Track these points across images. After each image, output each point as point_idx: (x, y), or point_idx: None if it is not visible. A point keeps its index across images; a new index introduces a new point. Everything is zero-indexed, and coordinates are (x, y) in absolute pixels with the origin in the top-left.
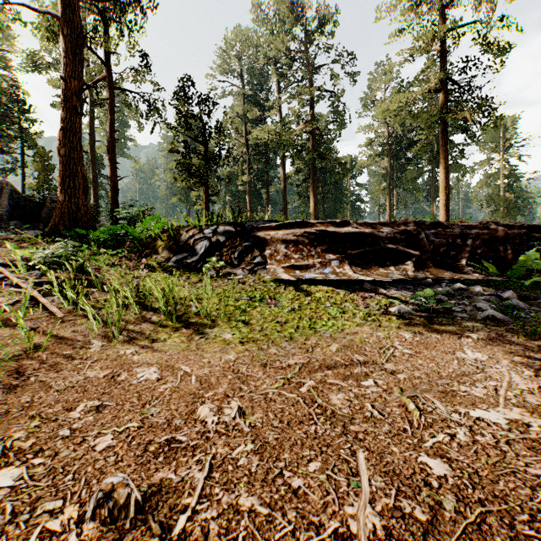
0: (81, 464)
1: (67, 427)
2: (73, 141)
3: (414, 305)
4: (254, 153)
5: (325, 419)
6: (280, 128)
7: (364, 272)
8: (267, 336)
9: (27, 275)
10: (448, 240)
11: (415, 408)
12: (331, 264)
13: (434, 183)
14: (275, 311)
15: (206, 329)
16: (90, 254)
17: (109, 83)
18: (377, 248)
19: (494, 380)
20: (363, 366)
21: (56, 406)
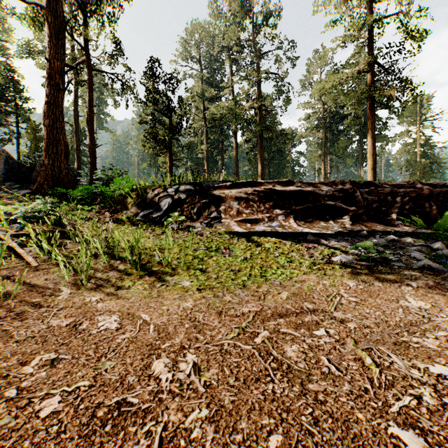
0: (19, 436)
1: (16, 385)
2: (56, 113)
3: (354, 255)
4: (211, 126)
5: (282, 375)
6: (232, 104)
7: (307, 225)
8: (222, 283)
9: (8, 228)
10: (380, 197)
11: (372, 363)
12: (278, 218)
13: (362, 151)
14: (229, 260)
15: (167, 276)
16: (69, 210)
17: (88, 65)
18: (318, 205)
19: (443, 330)
20: (313, 314)
21: (12, 359)
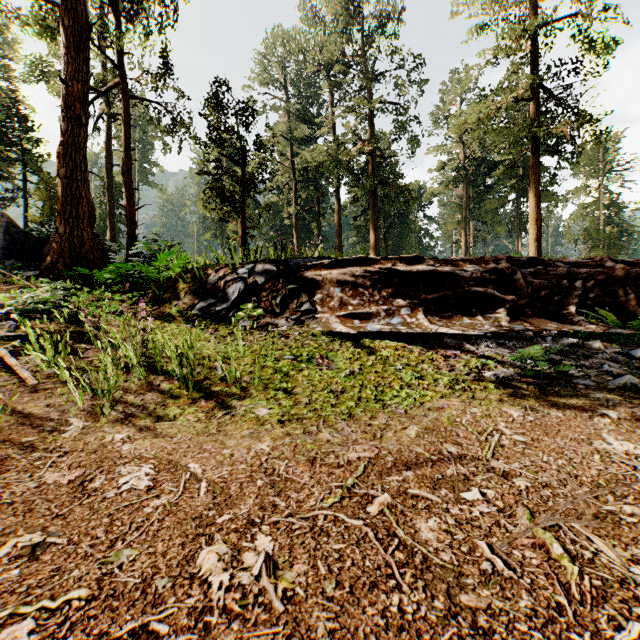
0: None
1: None
2: (75, 159)
3: (516, 368)
4: (303, 179)
5: (414, 576)
6: (333, 148)
7: (444, 323)
8: (317, 411)
9: None
10: (551, 281)
11: (564, 553)
12: (401, 312)
13: (520, 215)
14: (327, 375)
15: (234, 401)
16: (92, 300)
17: (125, 91)
18: (459, 292)
19: None
20: (458, 463)
21: None
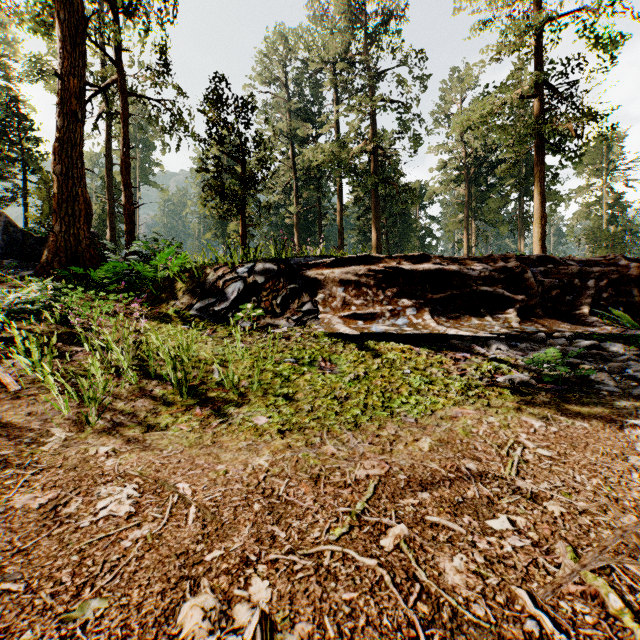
0: None
1: None
2: (71, 156)
3: (531, 372)
4: (304, 178)
5: (444, 639)
6: (335, 146)
7: (451, 324)
8: (320, 420)
9: None
10: (562, 280)
11: (623, 607)
12: (406, 312)
13: (522, 215)
14: (331, 380)
15: (231, 408)
16: (87, 300)
17: (123, 88)
18: (467, 292)
19: None
20: (479, 482)
21: None
